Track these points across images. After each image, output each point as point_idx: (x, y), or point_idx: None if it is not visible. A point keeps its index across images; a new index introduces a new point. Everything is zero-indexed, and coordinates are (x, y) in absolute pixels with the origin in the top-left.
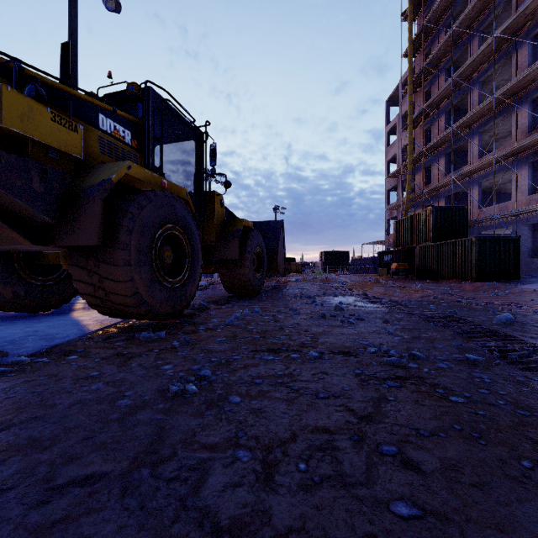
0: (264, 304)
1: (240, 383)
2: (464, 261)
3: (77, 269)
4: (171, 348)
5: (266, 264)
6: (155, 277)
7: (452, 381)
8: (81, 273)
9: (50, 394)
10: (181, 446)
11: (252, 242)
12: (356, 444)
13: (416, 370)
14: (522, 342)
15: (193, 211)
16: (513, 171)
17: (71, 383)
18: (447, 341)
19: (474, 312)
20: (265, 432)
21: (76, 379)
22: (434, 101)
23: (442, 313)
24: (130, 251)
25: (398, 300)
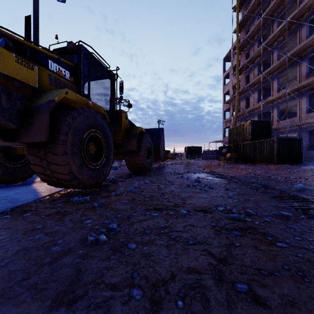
0: (152, 178)
1: (136, 233)
2: (269, 152)
3: (33, 157)
4: (92, 208)
5: (153, 154)
6: (83, 162)
7: (276, 230)
8: (35, 160)
9: (6, 243)
10: (92, 286)
11: (145, 141)
12: (217, 282)
13: (251, 223)
14: (313, 203)
15: (108, 121)
16: (297, 100)
17: (21, 234)
18: (267, 202)
19: (279, 183)
20: (152, 273)
21: (25, 231)
22: (251, 58)
23: (260, 183)
24: (67, 146)
25: (233, 175)
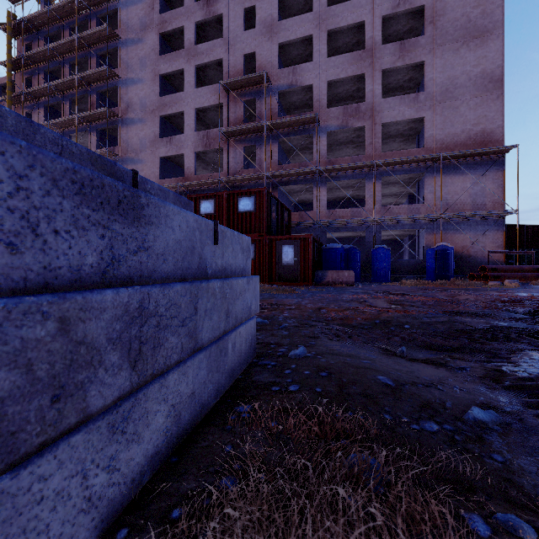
0: None
1: None
2: None
3: None
4: None
5: None
6: None
7: None
8: None
9: None
10: None
11: None
12: None
13: None
14: None
15: None
16: None
17: None
18: None
19: None
20: None
21: None
22: None
23: None
24: None
25: None
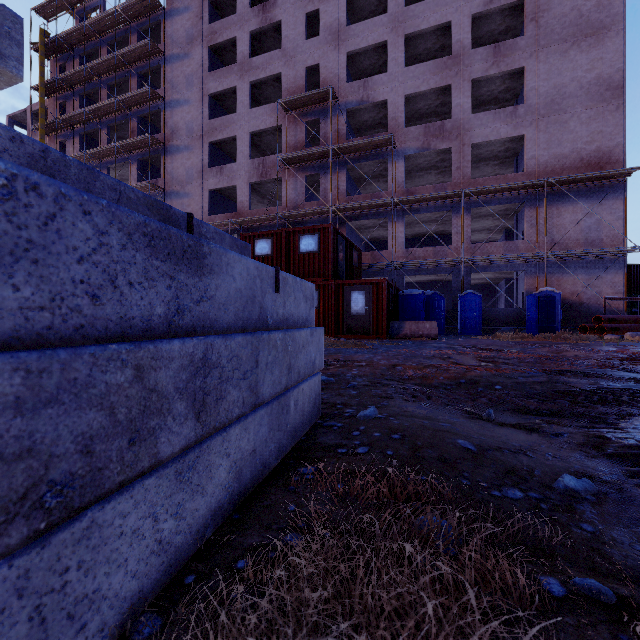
0: None
1: None
2: None
3: None
4: None
5: None
6: None
7: None
8: None
9: None
10: None
11: None
12: None
13: None
14: None
15: None
16: None
17: None
18: None
19: None
20: None
21: None
22: None
23: None
24: None
25: None
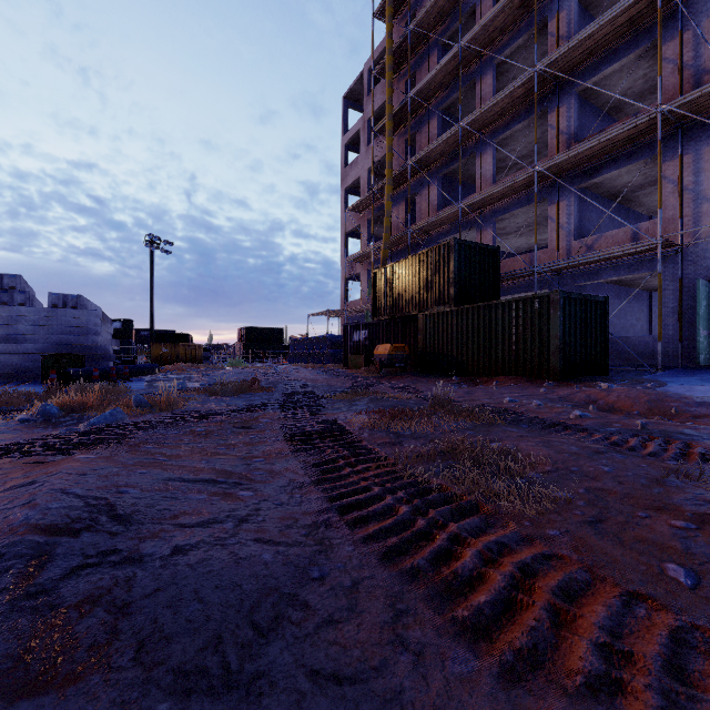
0: None
1: None
2: (531, 341)
3: None
4: None
5: None
6: None
7: None
8: None
9: None
10: None
11: None
12: None
13: None
14: None
15: None
16: (550, 203)
17: None
18: None
19: None
20: None
21: None
22: (426, 86)
23: None
24: None
25: None
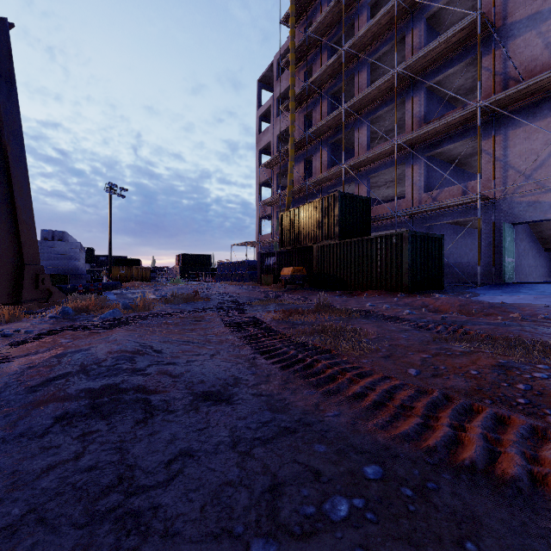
0: None
1: None
2: (390, 265)
3: None
4: None
5: None
6: None
7: None
8: None
9: None
10: None
11: None
12: None
13: None
14: None
15: None
16: (407, 166)
17: None
18: None
19: None
20: None
21: None
22: (319, 77)
23: None
24: None
25: None
